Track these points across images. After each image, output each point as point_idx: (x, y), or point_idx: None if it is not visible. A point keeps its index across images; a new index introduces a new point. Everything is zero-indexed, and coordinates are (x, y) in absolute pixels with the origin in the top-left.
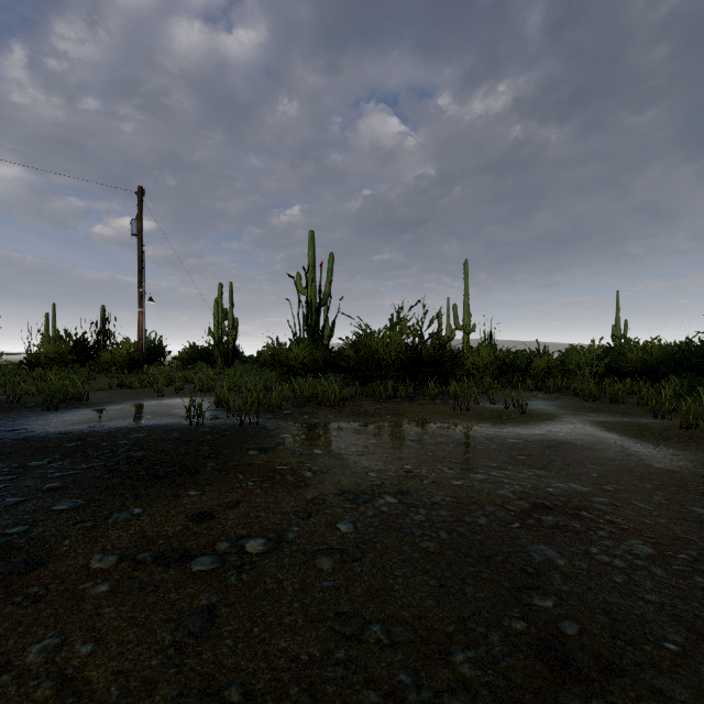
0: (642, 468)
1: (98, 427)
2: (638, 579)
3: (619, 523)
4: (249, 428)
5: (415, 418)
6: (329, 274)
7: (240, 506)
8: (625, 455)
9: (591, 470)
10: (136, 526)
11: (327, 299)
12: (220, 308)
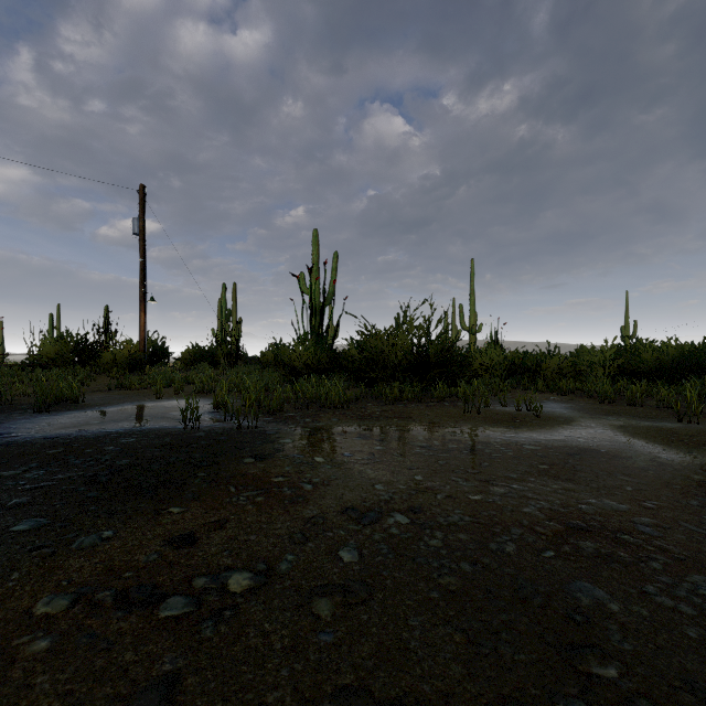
0: (681, 480)
1: (87, 431)
2: None
3: (672, 550)
4: (247, 432)
5: (423, 422)
6: (333, 273)
7: (227, 527)
8: (658, 465)
9: (624, 482)
10: (103, 553)
11: (331, 299)
12: (224, 309)
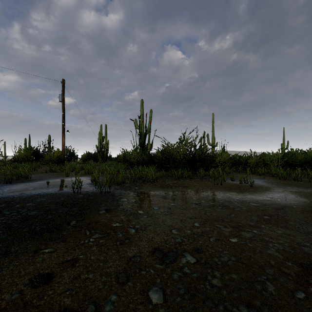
0: None
1: (24, 193)
2: None
3: None
4: (104, 195)
5: (194, 189)
6: (150, 119)
7: (76, 265)
8: None
9: None
10: None
11: (149, 131)
12: (101, 136)
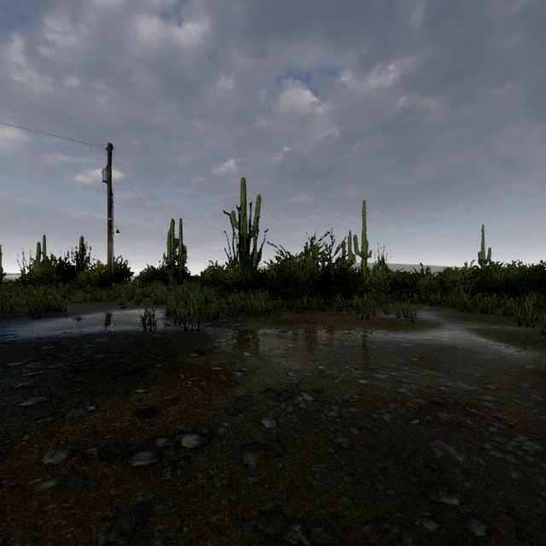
0: (517, 368)
1: (70, 333)
2: (532, 475)
3: (506, 419)
4: (191, 334)
5: (325, 326)
6: (257, 212)
7: (179, 403)
8: (500, 358)
9: (474, 370)
10: (89, 421)
11: (255, 232)
12: (172, 239)
